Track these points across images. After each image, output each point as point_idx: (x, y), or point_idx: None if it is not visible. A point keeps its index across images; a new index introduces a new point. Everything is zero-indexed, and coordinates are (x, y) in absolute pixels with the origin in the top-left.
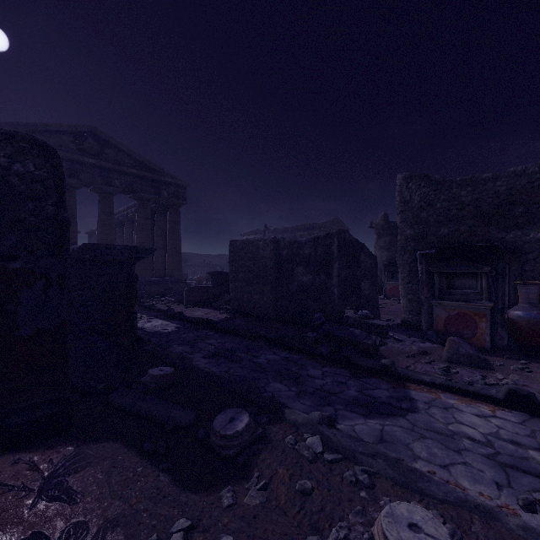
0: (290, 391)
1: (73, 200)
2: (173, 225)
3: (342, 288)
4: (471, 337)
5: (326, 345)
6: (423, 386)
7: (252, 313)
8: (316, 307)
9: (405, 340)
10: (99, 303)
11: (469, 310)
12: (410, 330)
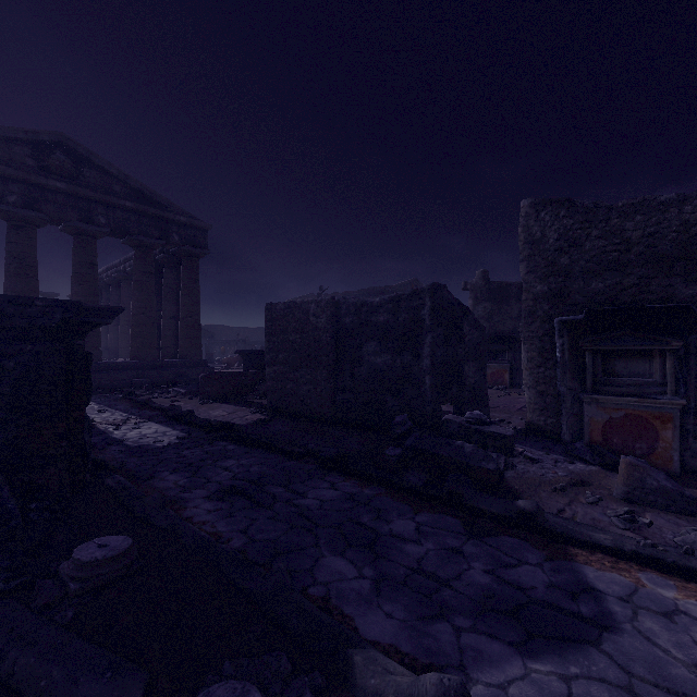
0: (362, 580)
1: (32, 243)
2: (188, 284)
3: (438, 375)
4: (647, 453)
5: (417, 471)
6: (602, 556)
7: (299, 412)
8: (397, 404)
9: (543, 459)
10: (5, 407)
11: (644, 410)
12: (544, 440)
